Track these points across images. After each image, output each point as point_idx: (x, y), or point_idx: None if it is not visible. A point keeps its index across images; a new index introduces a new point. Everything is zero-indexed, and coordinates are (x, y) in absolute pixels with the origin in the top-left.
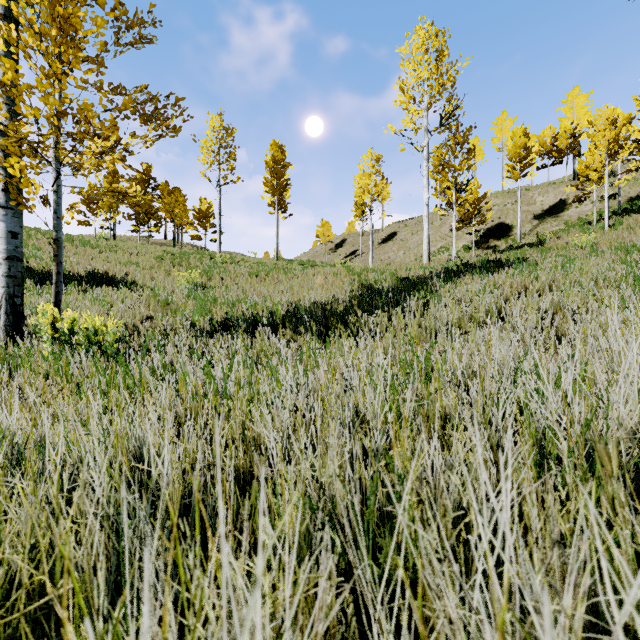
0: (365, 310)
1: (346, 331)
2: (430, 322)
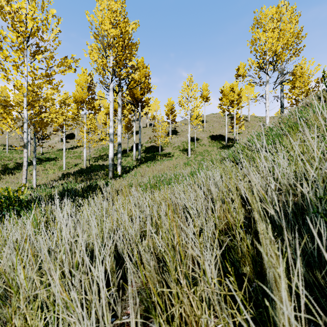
0: (3, 174)
1: None
2: (17, 176)
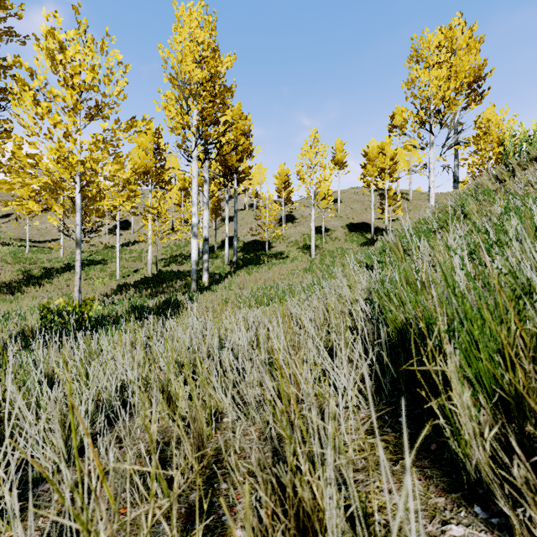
0: (26, 285)
1: (19, 291)
2: (47, 288)
